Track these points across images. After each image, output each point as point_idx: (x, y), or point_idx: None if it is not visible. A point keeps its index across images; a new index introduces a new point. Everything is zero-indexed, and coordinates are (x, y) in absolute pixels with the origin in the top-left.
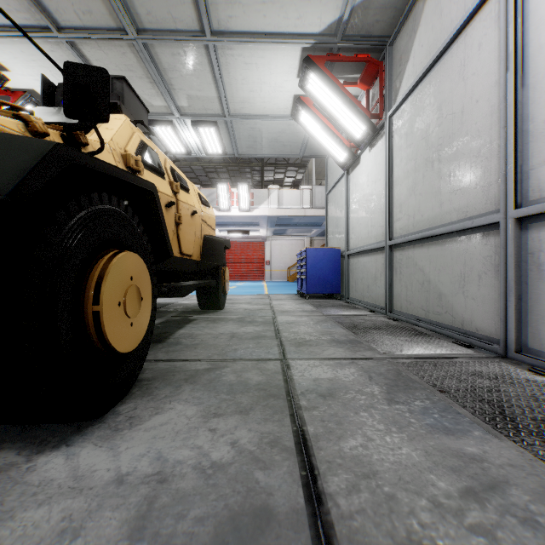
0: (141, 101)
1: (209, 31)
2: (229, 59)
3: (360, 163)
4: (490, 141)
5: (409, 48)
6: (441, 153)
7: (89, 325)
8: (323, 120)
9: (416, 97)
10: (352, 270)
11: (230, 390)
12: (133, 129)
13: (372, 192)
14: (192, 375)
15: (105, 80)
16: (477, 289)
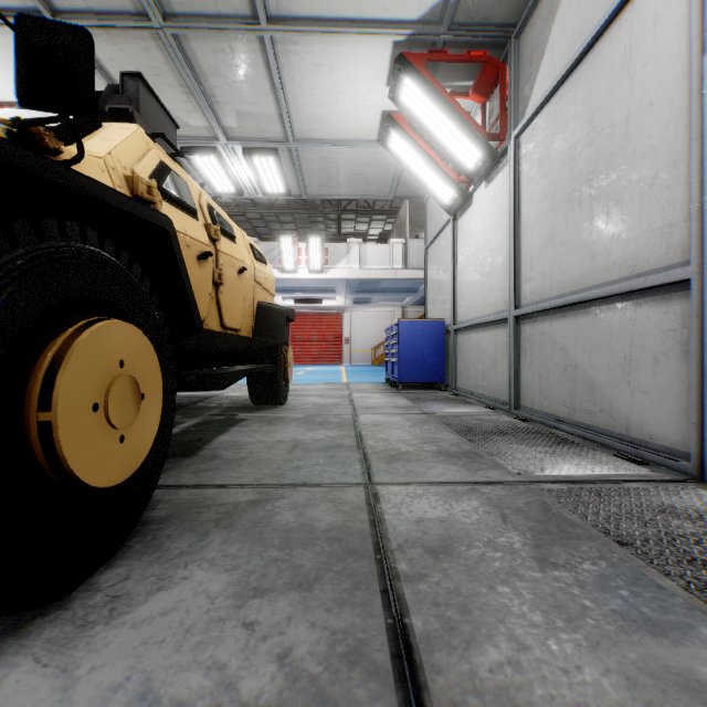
0: (167, 111)
1: (265, 16)
2: (293, 58)
3: (473, 205)
4: (672, 161)
5: (544, 38)
6: (594, 183)
7: (35, 446)
8: (421, 145)
9: (555, 107)
10: (462, 350)
11: (285, 541)
12: (149, 144)
13: (490, 242)
14: (227, 513)
15: (85, 48)
16: (651, 378)
